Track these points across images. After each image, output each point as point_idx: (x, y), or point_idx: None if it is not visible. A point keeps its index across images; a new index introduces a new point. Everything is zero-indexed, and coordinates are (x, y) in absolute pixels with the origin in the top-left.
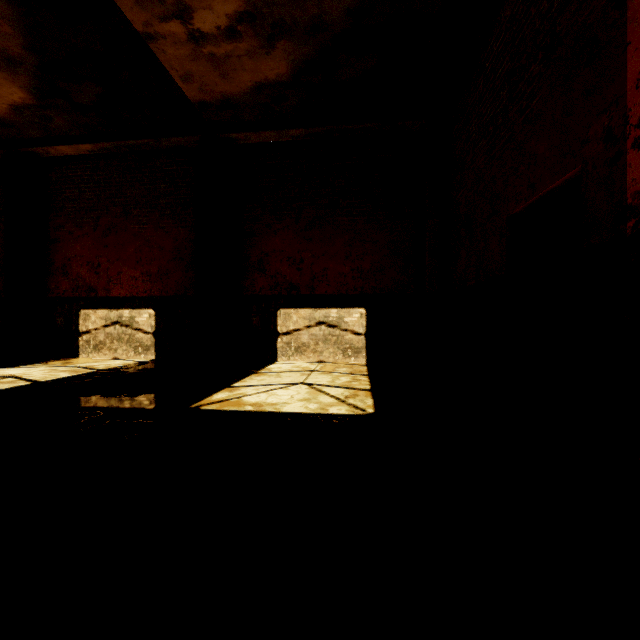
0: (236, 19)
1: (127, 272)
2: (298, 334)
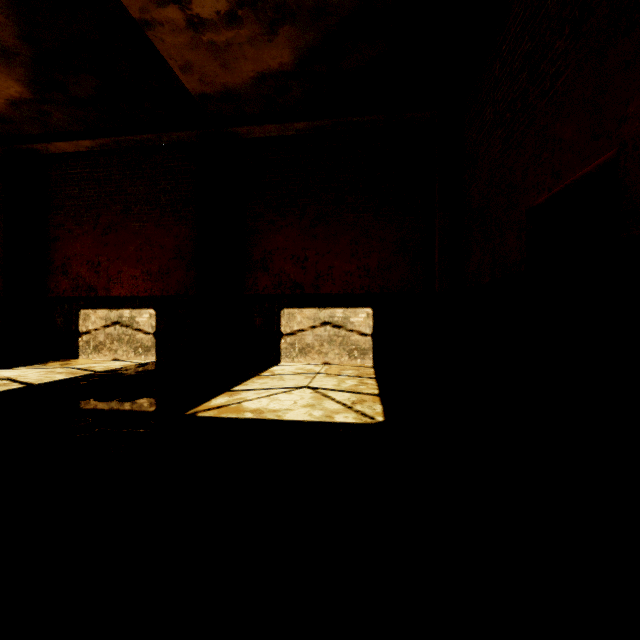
0: (236, 3)
1: (127, 271)
2: (302, 335)
